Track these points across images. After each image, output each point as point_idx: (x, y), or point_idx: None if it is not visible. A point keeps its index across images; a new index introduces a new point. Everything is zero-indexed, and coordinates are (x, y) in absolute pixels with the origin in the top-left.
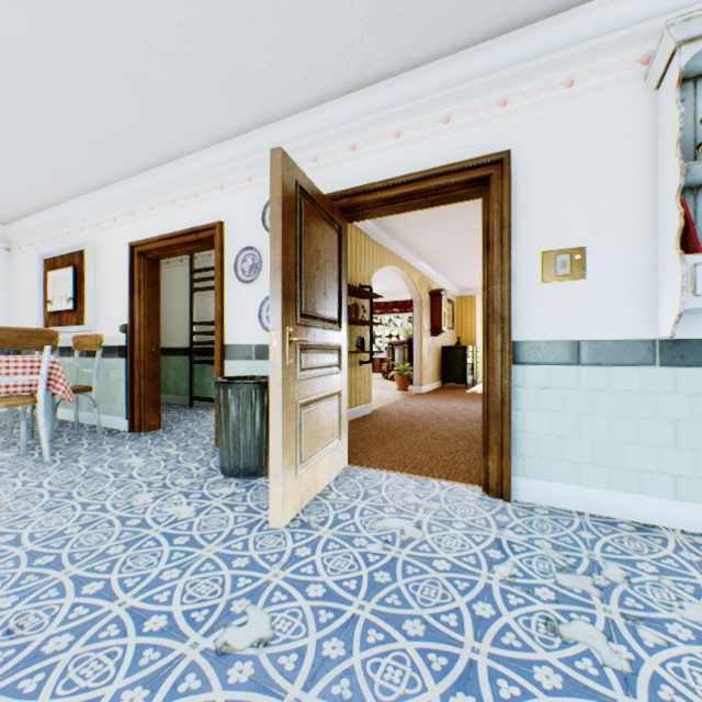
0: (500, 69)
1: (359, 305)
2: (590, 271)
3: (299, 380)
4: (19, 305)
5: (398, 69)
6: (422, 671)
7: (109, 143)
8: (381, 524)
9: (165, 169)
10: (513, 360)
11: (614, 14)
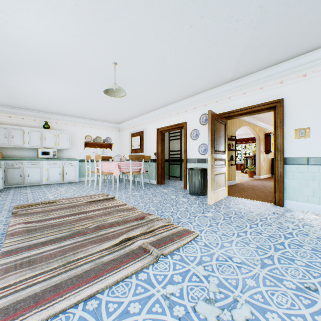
0: (279, 73)
1: (230, 143)
2: (312, 135)
3: (214, 168)
4: (122, 147)
5: (244, 76)
6: (245, 222)
7: (156, 103)
8: (238, 206)
9: (168, 107)
10: (284, 163)
11: (319, 54)
